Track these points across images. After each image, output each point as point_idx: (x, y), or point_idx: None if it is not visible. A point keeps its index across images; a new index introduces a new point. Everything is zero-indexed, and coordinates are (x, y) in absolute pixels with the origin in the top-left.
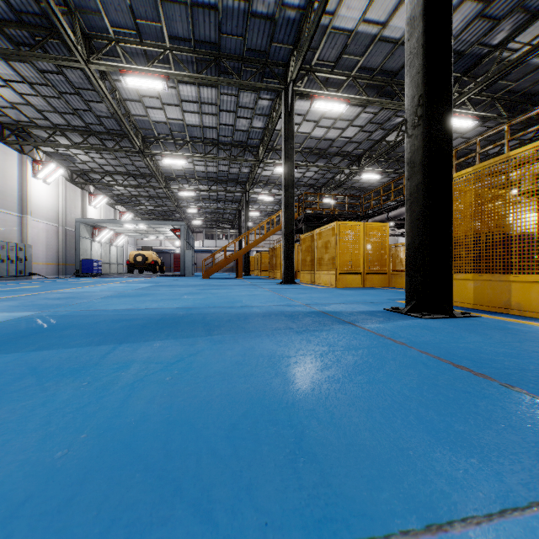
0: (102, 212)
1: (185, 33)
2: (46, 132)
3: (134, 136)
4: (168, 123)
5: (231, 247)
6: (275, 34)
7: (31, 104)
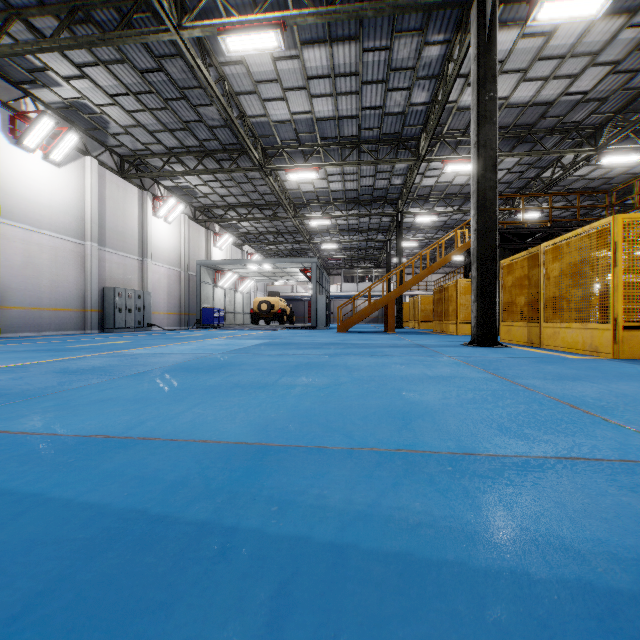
0: (228, 254)
1: None
2: (162, 161)
3: (251, 146)
4: (292, 121)
5: (375, 291)
6: None
7: (141, 125)
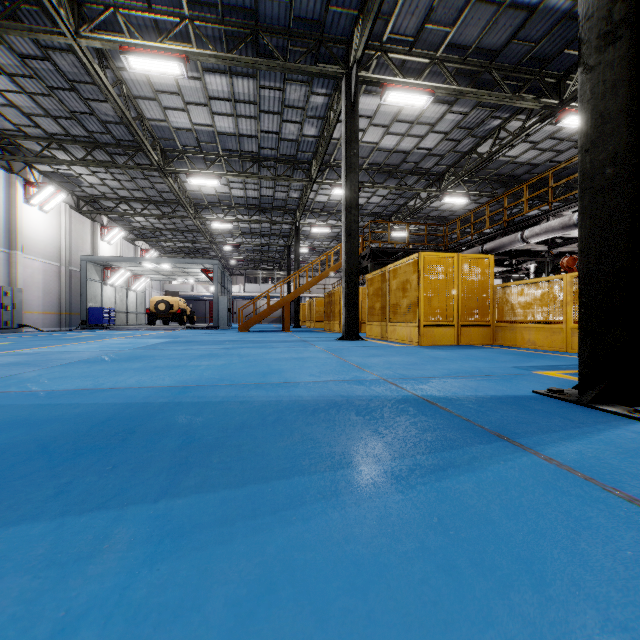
0: (118, 249)
1: None
2: (40, 145)
3: (150, 148)
4: (193, 130)
5: (278, 292)
6: None
7: (15, 105)
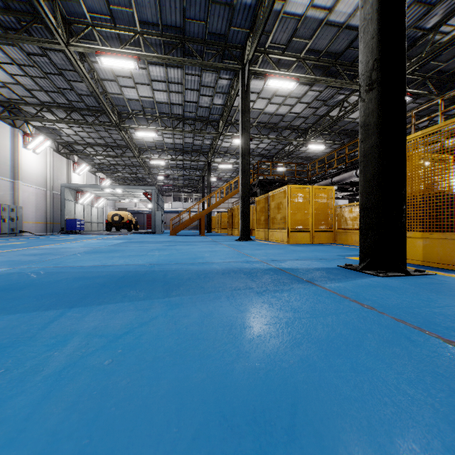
0: (85, 178)
1: (154, 18)
2: (35, 109)
3: (110, 112)
4: (140, 100)
5: (195, 208)
6: (233, 19)
7: (21, 84)
